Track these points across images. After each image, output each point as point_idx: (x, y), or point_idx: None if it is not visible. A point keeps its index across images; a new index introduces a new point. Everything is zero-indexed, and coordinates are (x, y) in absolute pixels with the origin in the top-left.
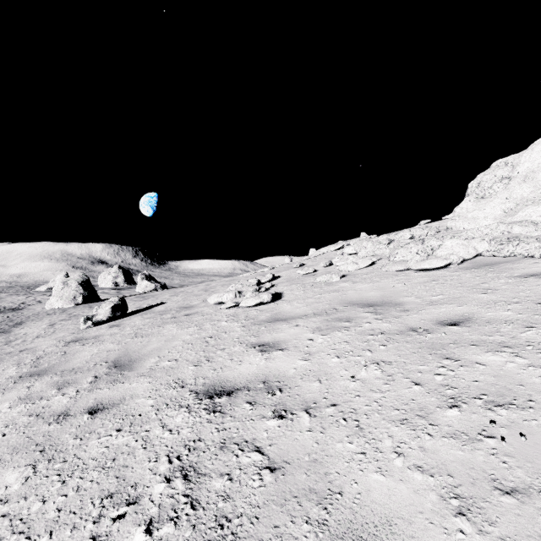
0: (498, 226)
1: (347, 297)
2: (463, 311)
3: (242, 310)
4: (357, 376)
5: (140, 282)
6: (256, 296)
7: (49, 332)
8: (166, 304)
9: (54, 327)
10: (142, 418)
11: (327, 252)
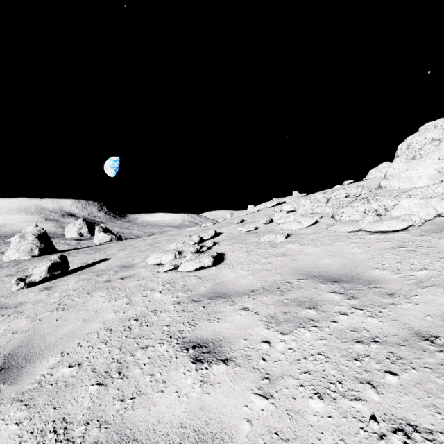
0: None
1: (300, 265)
2: None
3: (180, 275)
4: None
5: (97, 234)
6: (196, 259)
7: None
8: (110, 261)
9: None
10: None
11: (264, 208)
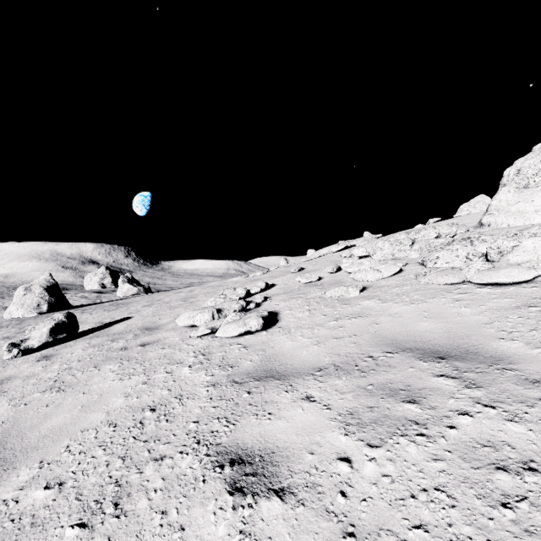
0: None
1: (384, 331)
2: None
3: (218, 343)
4: None
5: (121, 286)
6: (240, 320)
7: None
8: (131, 320)
9: None
10: None
11: (328, 253)
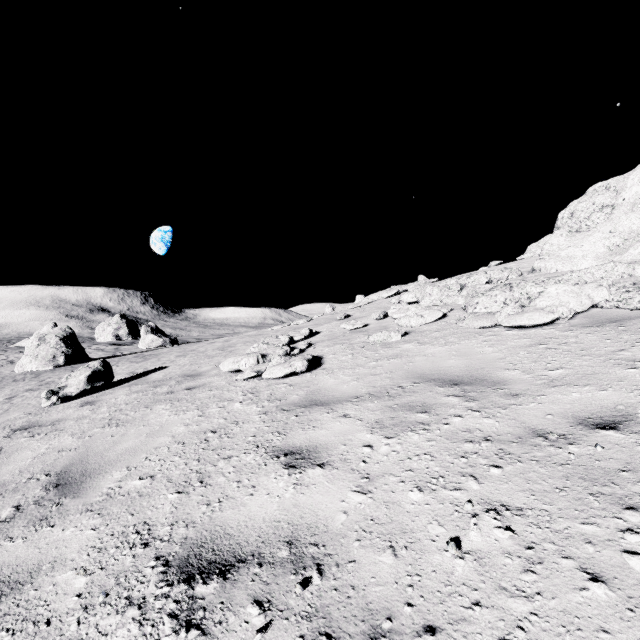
0: (615, 266)
1: (416, 368)
2: (613, 400)
3: (265, 384)
4: (465, 543)
5: (144, 336)
6: (286, 362)
7: (0, 410)
8: (168, 370)
9: (11, 402)
10: (48, 634)
11: (378, 299)
